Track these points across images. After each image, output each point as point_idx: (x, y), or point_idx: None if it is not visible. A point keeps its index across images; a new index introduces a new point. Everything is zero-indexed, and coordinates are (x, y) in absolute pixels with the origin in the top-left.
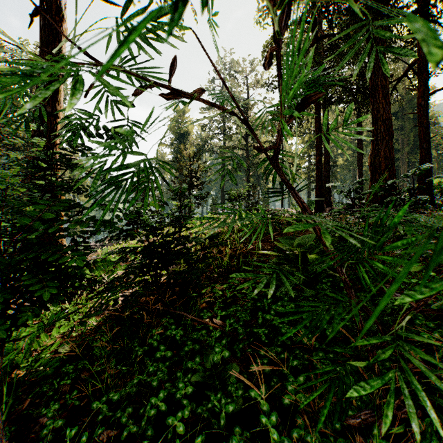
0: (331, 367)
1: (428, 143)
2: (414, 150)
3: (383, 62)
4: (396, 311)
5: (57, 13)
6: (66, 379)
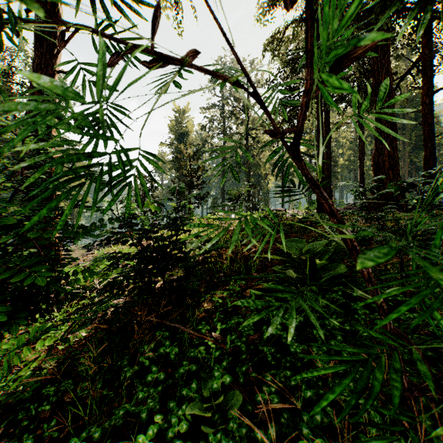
0: (375, 437)
1: (432, 142)
2: (415, 150)
3: (442, 14)
4: (420, 327)
5: (52, 7)
6: (44, 405)
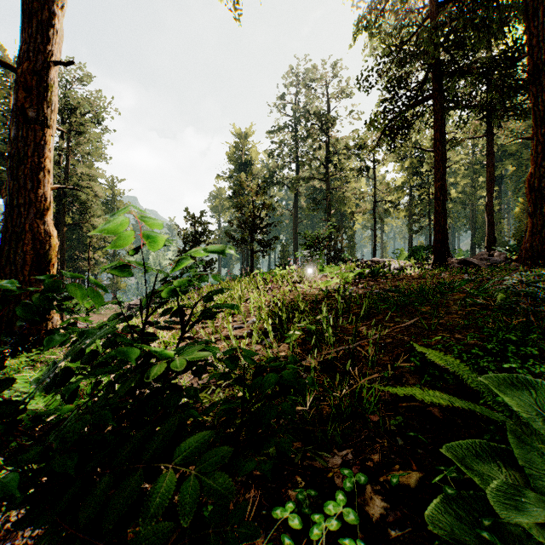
0: None
1: None
2: None
3: None
4: None
5: None
6: None
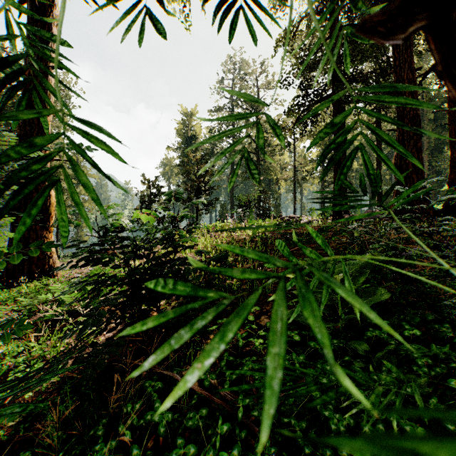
0: None
1: None
2: (434, 153)
3: None
4: None
5: None
6: None
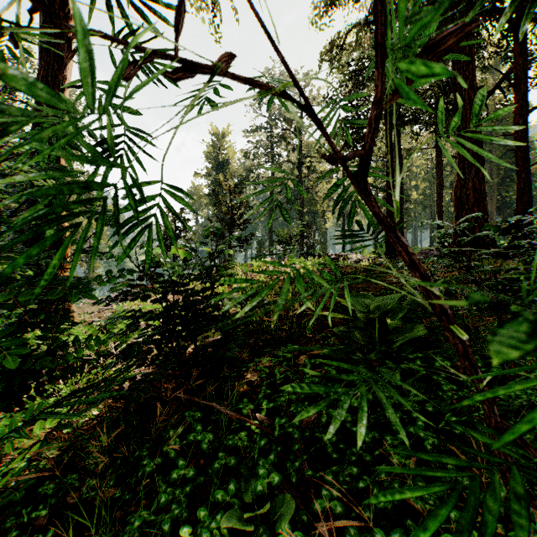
0: None
1: (527, 172)
2: (505, 181)
3: None
4: (523, 409)
5: (61, 7)
6: (40, 509)
